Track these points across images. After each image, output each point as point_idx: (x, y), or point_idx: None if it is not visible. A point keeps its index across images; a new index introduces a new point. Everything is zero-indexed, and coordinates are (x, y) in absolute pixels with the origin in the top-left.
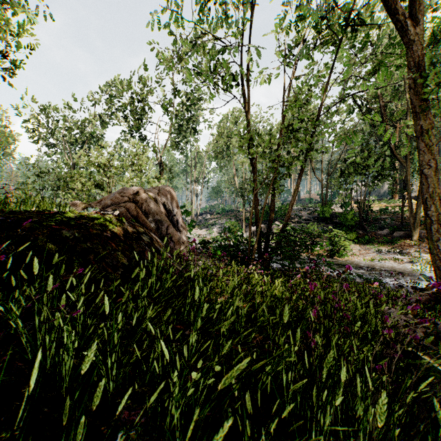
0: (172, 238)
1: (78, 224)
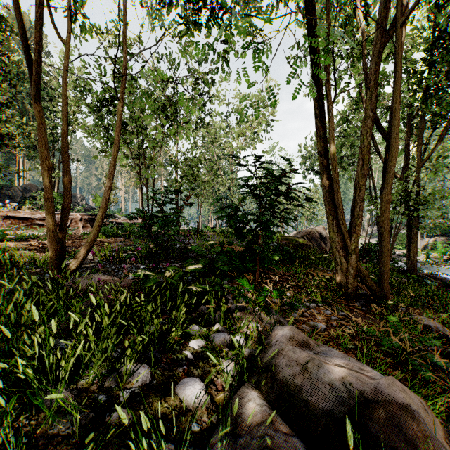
0: (322, 245)
1: (298, 242)
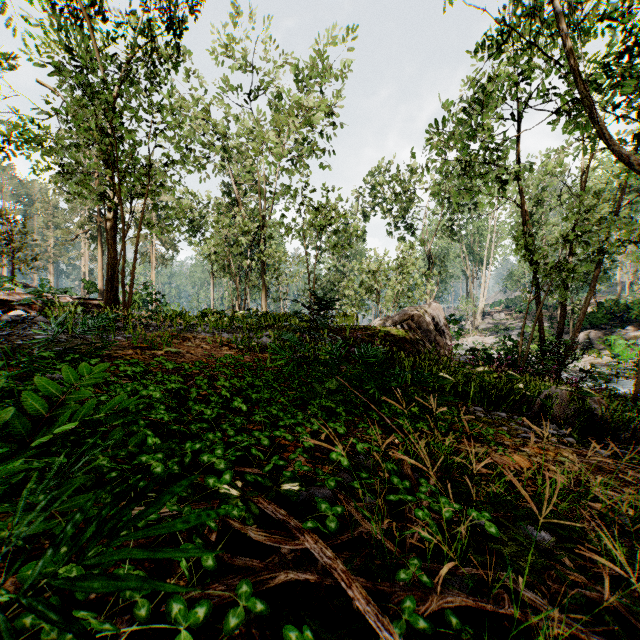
0: (439, 343)
1: (391, 334)
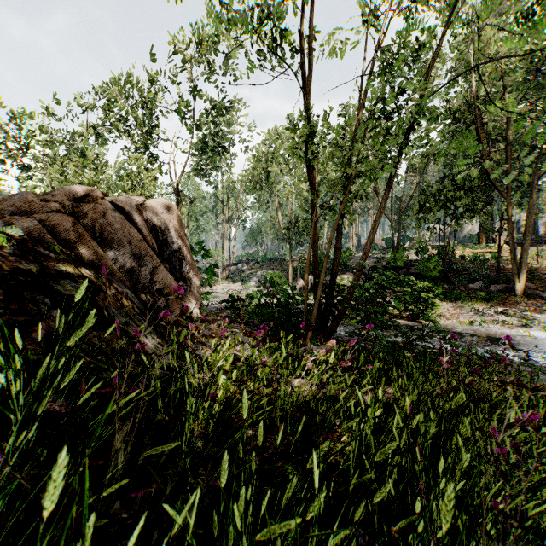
0: (164, 290)
1: None
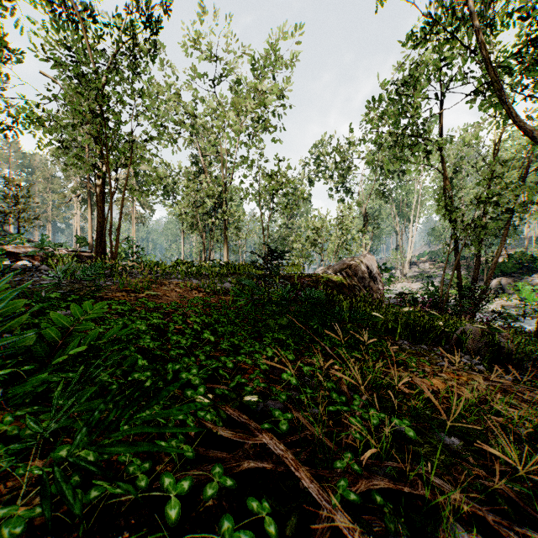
0: (372, 288)
1: (332, 281)
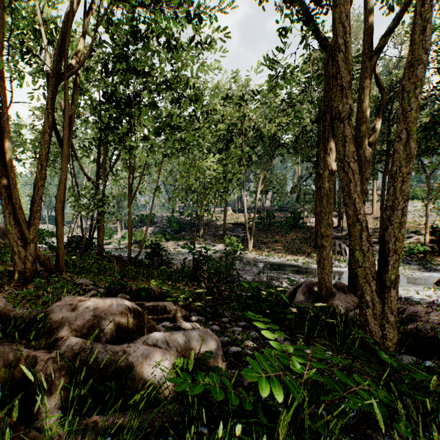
0: None
1: None
